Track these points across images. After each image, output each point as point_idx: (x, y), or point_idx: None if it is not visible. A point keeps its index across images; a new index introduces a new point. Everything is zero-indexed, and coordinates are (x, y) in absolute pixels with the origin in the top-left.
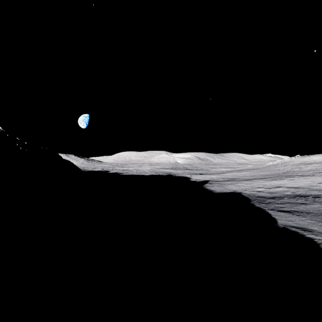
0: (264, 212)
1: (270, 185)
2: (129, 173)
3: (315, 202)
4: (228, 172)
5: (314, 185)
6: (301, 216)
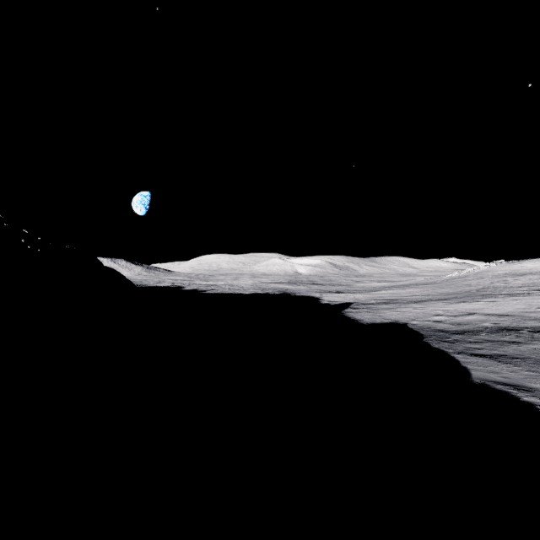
0: (447, 356)
1: (456, 311)
2: (217, 291)
3: (534, 340)
4: (384, 289)
5: (530, 311)
6: (511, 364)
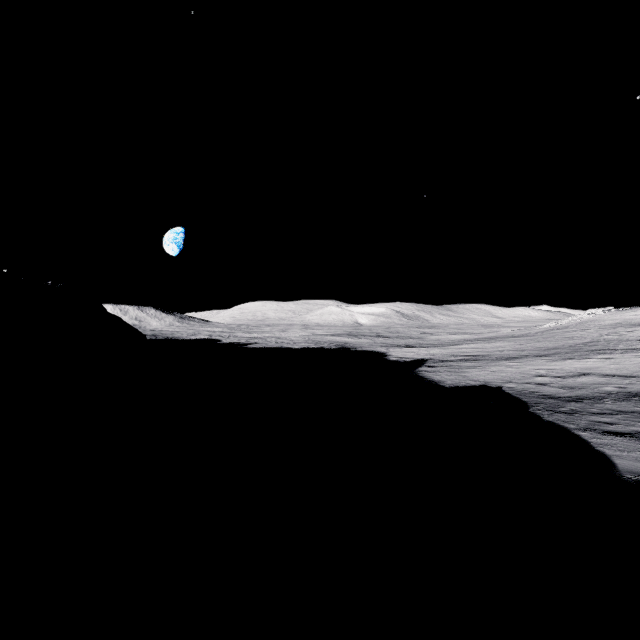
0: (570, 435)
1: (563, 371)
2: (262, 345)
3: None
4: (465, 343)
5: None
6: None
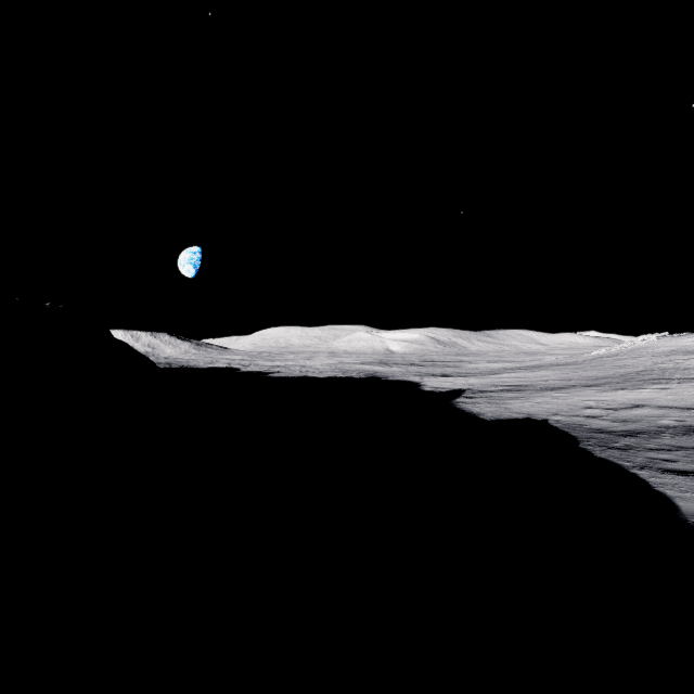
0: (626, 473)
1: (615, 403)
2: (285, 374)
3: None
4: (506, 372)
5: None
6: None
